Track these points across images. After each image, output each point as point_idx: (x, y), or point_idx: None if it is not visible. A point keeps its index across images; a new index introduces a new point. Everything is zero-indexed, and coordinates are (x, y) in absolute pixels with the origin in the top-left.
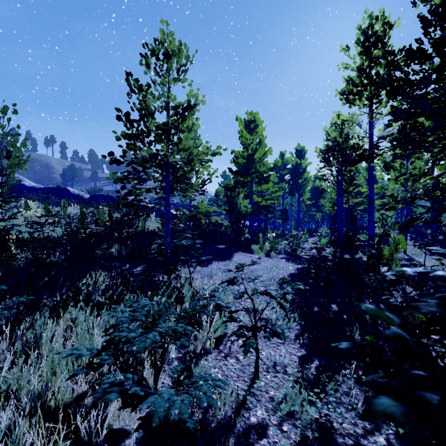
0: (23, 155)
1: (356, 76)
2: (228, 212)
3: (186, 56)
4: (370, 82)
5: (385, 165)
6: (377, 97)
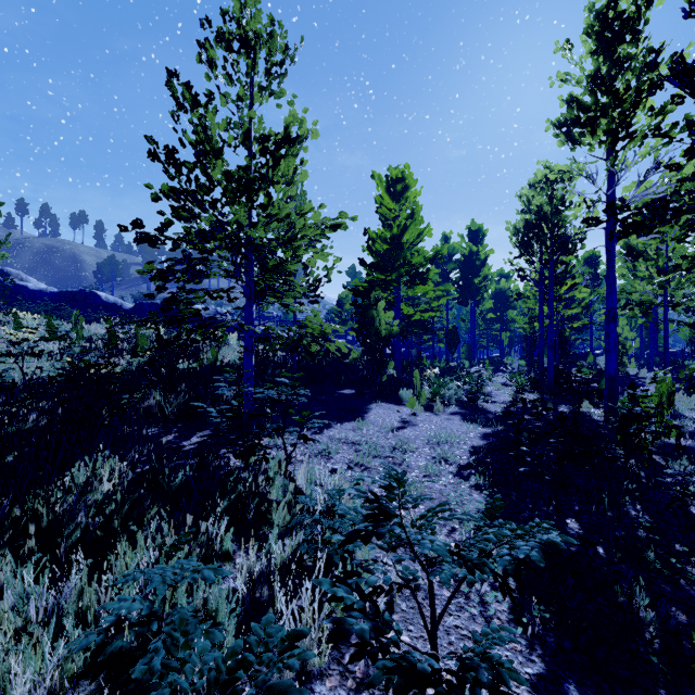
0: None
1: (585, 93)
2: (360, 333)
3: (282, 47)
4: (614, 100)
5: (629, 251)
6: (626, 127)
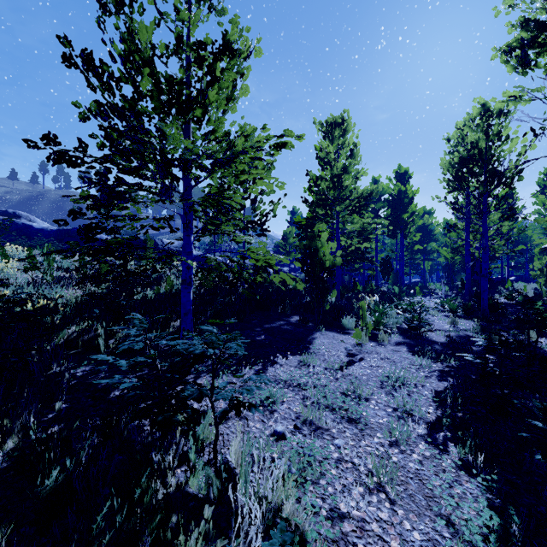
0: None
1: (541, 12)
2: (304, 264)
3: None
4: None
5: None
6: None
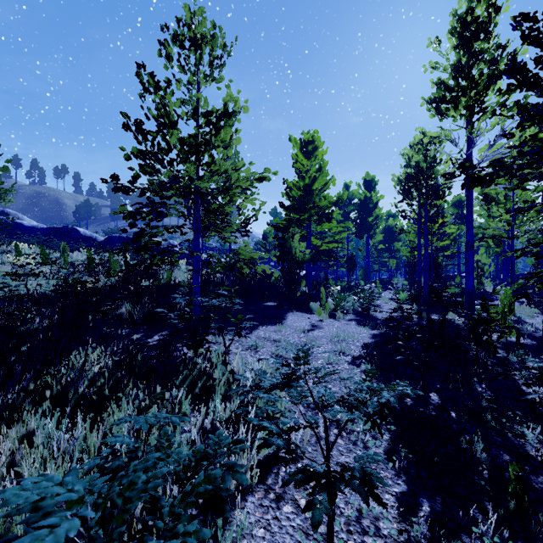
0: (3, 183)
1: (450, 77)
2: (280, 259)
3: (222, 45)
4: (471, 84)
5: (484, 197)
6: (480, 104)
